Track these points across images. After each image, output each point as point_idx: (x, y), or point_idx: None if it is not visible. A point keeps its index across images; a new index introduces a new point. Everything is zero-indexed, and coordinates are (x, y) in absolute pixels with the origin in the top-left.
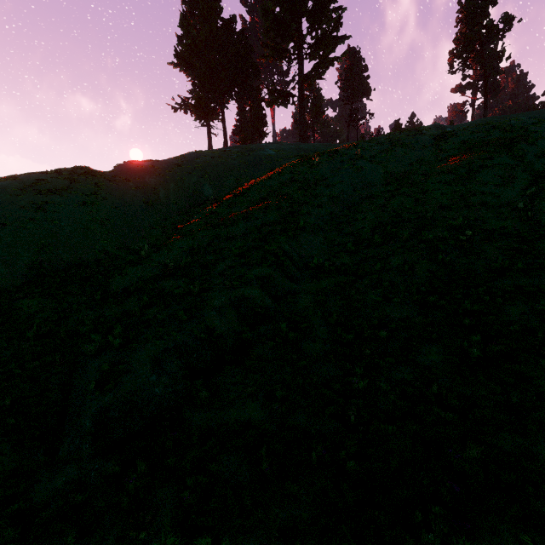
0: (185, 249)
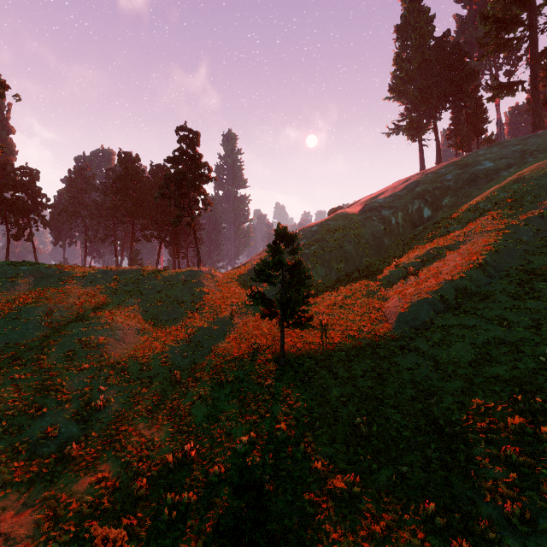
0: (418, 260)
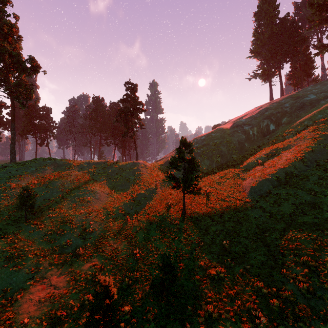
0: (265, 156)
